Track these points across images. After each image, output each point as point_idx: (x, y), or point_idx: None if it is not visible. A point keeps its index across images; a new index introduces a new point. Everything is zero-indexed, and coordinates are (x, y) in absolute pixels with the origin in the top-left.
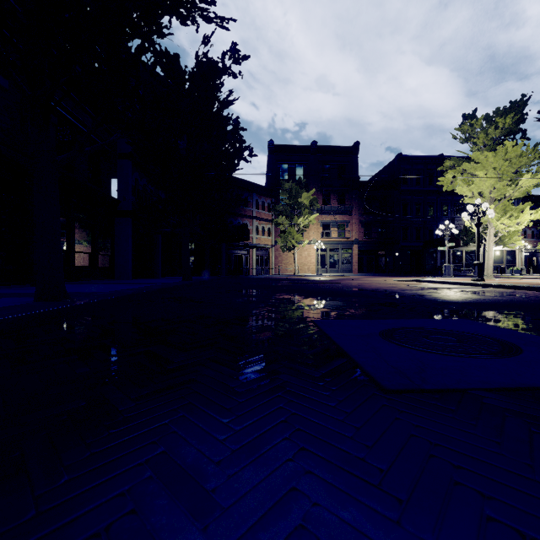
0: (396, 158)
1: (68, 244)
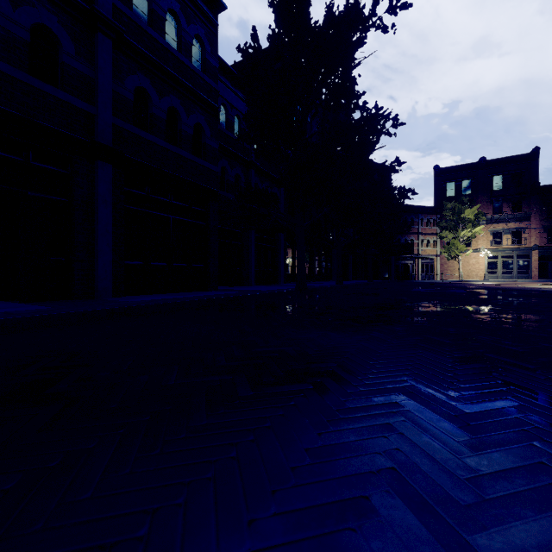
0: None
1: (319, 265)
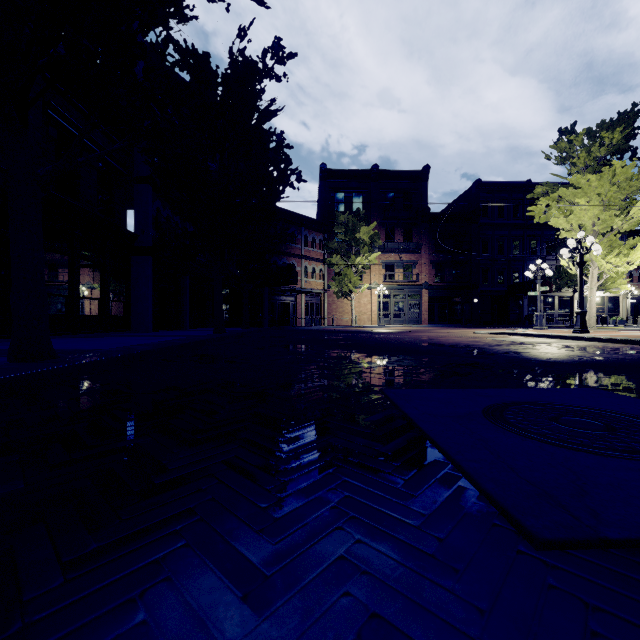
0: (475, 185)
1: (71, 287)
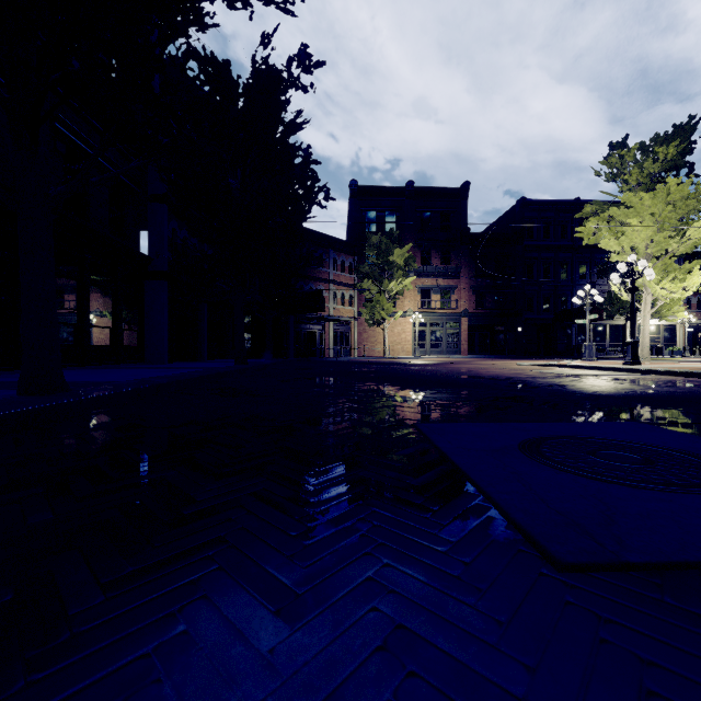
0: (519, 203)
1: (81, 315)
